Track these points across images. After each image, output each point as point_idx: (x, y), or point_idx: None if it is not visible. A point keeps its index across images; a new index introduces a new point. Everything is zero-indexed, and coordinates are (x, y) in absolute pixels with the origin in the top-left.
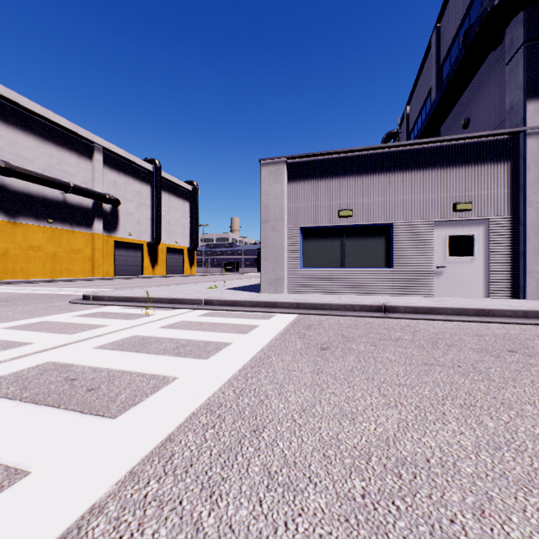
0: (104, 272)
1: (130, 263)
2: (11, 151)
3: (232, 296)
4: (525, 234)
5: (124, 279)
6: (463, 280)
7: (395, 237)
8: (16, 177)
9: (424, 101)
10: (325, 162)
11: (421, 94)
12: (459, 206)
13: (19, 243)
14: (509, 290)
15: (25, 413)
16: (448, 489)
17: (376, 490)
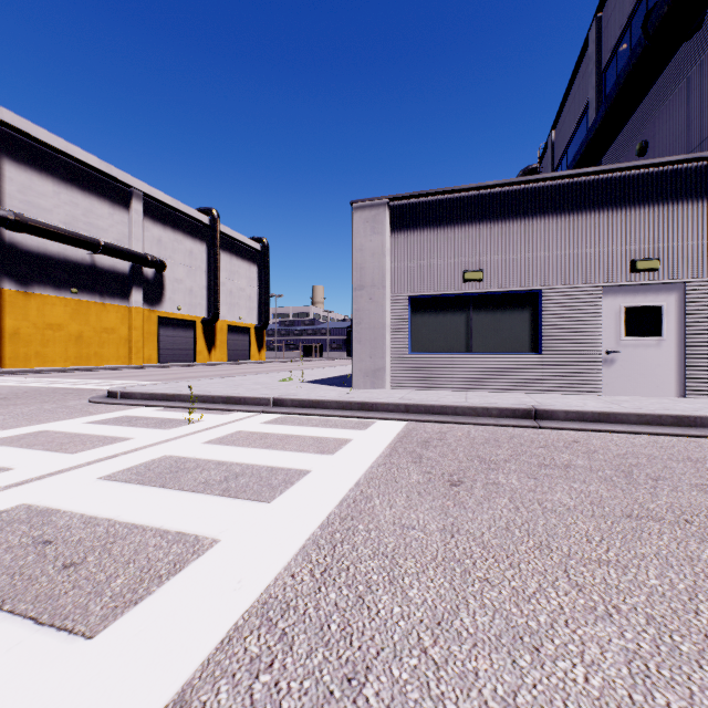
0: (145, 358)
1: (180, 346)
2: (23, 198)
3: (312, 392)
4: None
5: (171, 367)
6: (646, 372)
7: (545, 310)
8: (29, 232)
9: (577, 122)
10: (444, 204)
11: (573, 113)
12: (640, 264)
13: (34, 320)
14: None
15: None
16: None
17: None
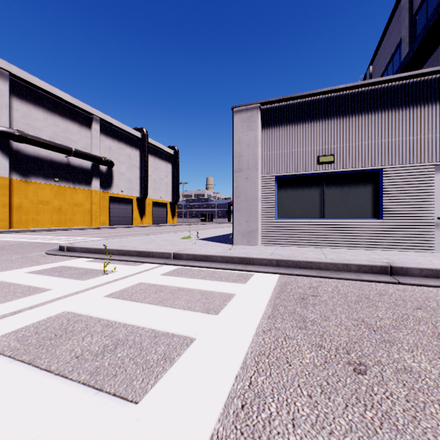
0: (101, 222)
1: (123, 214)
2: (24, 122)
3: (203, 248)
4: None
5: (116, 228)
6: None
7: (385, 185)
8: (27, 143)
9: (391, 56)
10: (302, 106)
11: (387, 50)
12: None
13: (31, 198)
14: None
15: None
16: None
17: None
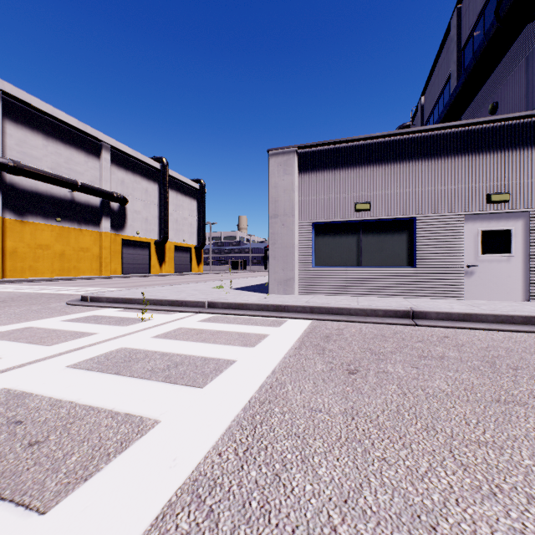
0: (112, 270)
1: (138, 261)
2: (19, 149)
3: (237, 297)
4: None
5: (131, 277)
6: (498, 281)
7: (419, 233)
8: (24, 175)
9: (441, 89)
10: (340, 151)
11: (438, 83)
12: (494, 197)
13: (28, 242)
14: None
15: None
16: None
17: None
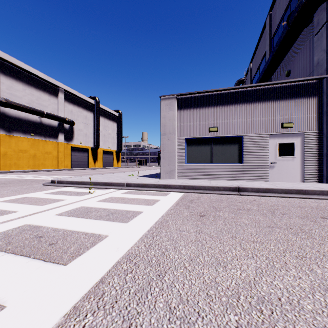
0: (65, 165)
1: (81, 160)
2: (8, 92)
3: (142, 180)
4: (327, 142)
5: (77, 170)
6: (287, 171)
7: (244, 144)
8: (11, 108)
9: (261, 60)
10: (200, 98)
11: (259, 56)
12: (285, 125)
13: (13, 148)
14: (317, 178)
15: (7, 261)
16: (297, 323)
17: (246, 323)
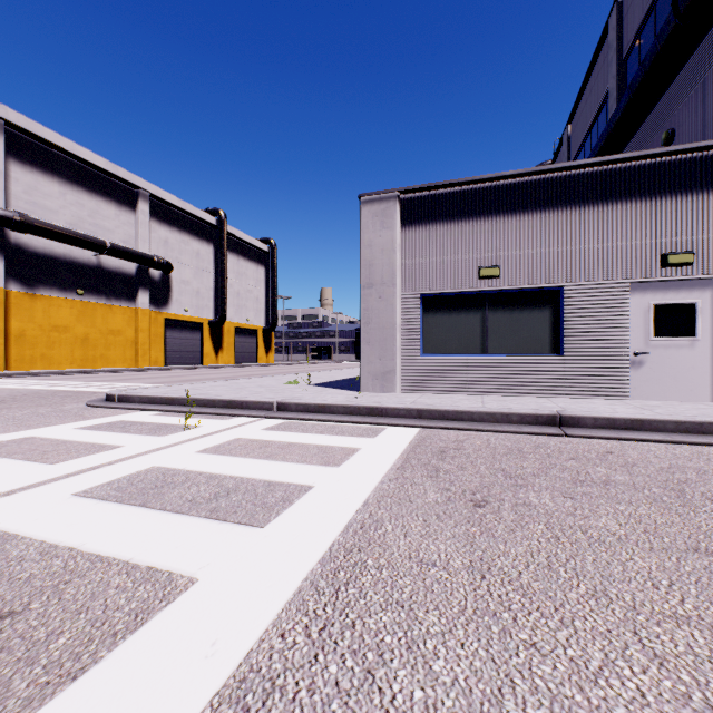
0: (152, 360)
1: (187, 348)
2: (28, 199)
3: (318, 396)
4: None
5: (177, 369)
6: (678, 375)
7: (567, 308)
8: (34, 233)
9: (595, 115)
10: (458, 197)
11: (591, 105)
12: (672, 258)
13: (39, 322)
14: None
15: None
16: None
17: None
